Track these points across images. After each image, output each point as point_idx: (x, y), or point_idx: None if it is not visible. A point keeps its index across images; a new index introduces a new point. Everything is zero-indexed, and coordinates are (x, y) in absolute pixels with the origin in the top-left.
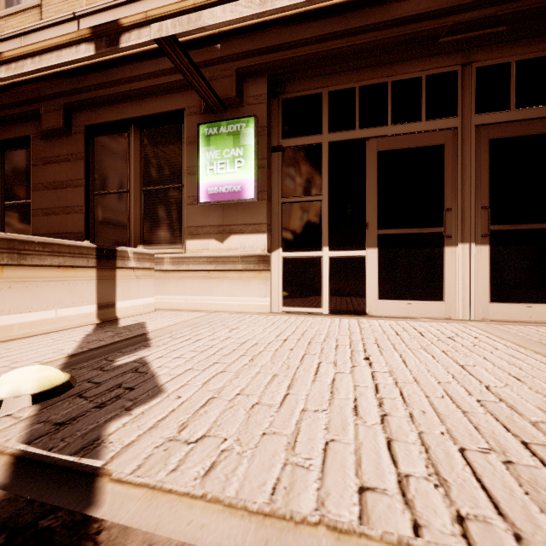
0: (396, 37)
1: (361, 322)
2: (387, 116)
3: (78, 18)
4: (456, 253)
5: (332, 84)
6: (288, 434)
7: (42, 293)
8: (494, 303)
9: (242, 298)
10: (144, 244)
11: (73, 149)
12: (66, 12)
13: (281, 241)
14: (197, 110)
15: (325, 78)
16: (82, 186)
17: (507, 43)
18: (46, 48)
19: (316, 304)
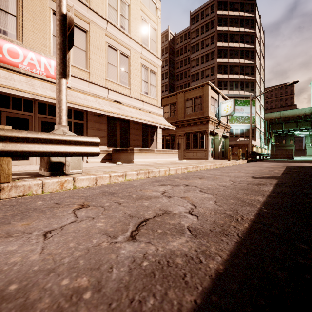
0: None
1: None
2: (10, 106)
3: None
4: None
5: None
6: None
7: None
8: None
9: None
10: None
11: None
12: None
13: None
14: None
15: None
16: None
17: None
18: None
19: None
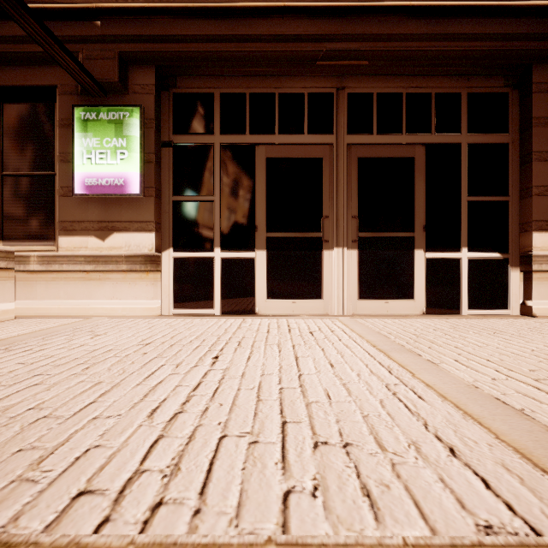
0: (280, 51)
1: (245, 321)
2: (275, 125)
3: None
4: (333, 256)
5: (224, 86)
6: (50, 447)
7: None
8: (361, 300)
9: (127, 301)
10: (4, 239)
11: None
12: None
13: (171, 241)
14: (73, 90)
15: (217, 78)
16: None
17: (371, 76)
18: None
19: (208, 305)
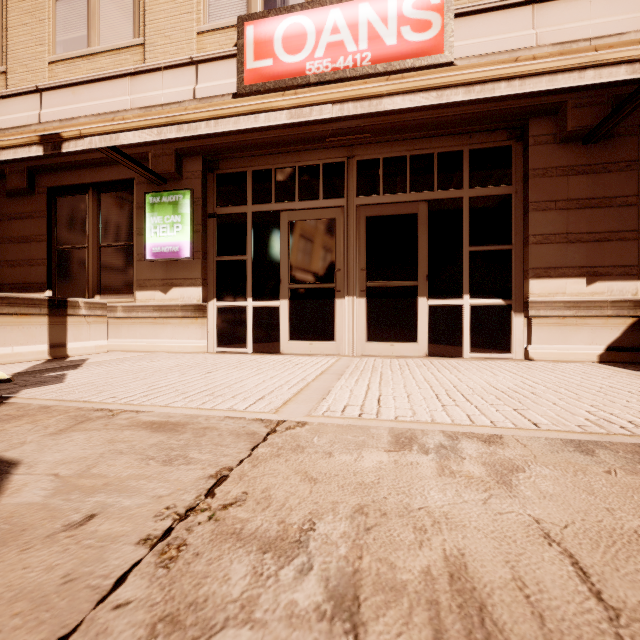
0: (295, 135)
1: (263, 357)
2: (295, 194)
3: (40, 91)
4: (344, 304)
5: (255, 165)
6: (106, 390)
7: (1, 334)
8: (369, 342)
9: (183, 340)
10: (101, 294)
11: (37, 208)
12: (30, 81)
13: (215, 293)
14: (145, 180)
15: (249, 159)
16: (45, 241)
17: (377, 144)
18: (5, 146)
19: (243, 345)
